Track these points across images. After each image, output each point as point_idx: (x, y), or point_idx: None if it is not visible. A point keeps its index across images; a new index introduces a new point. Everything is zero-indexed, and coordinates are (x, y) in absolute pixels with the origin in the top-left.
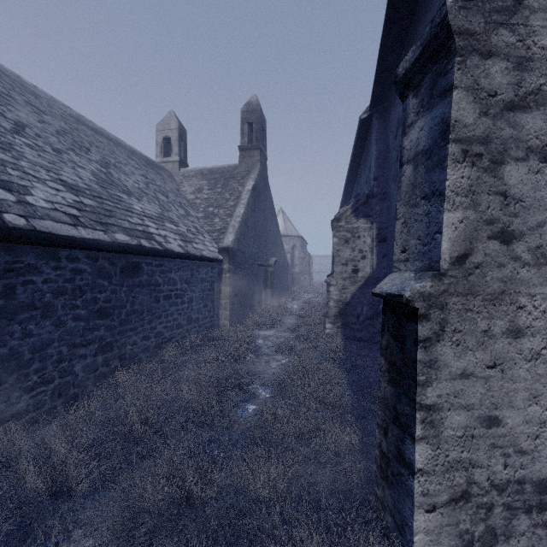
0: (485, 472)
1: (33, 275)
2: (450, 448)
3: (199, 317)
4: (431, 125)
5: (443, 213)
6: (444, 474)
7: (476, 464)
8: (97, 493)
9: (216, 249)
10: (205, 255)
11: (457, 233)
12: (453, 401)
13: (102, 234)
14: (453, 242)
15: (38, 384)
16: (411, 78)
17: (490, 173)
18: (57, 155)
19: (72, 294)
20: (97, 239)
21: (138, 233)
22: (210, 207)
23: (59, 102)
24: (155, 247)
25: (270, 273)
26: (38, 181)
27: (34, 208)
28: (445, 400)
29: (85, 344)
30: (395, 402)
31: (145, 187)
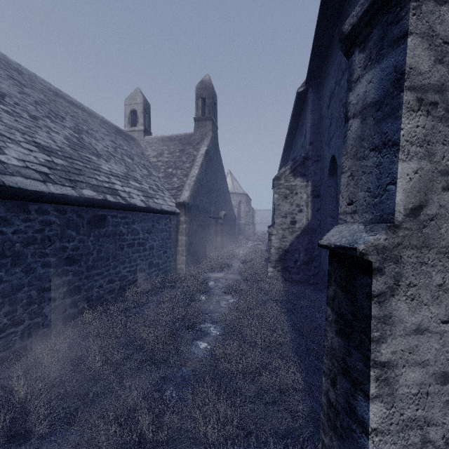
0: (440, 430)
1: (3, 226)
2: (405, 406)
3: (159, 262)
4: (381, 76)
5: (397, 163)
6: (398, 433)
7: (431, 422)
8: (54, 435)
9: (174, 204)
10: (164, 209)
11: (412, 184)
12: (408, 357)
13: (70, 190)
14: (407, 193)
15: (8, 325)
16: (358, 33)
17: (445, 123)
18: (33, 121)
19: (41, 243)
20: (65, 194)
21: (104, 189)
22: (170, 168)
23: (40, 79)
24: (120, 201)
25: (220, 224)
26: (12, 142)
27: (5, 165)
28: (400, 356)
29: (54, 288)
30: (344, 354)
31: (113, 151)
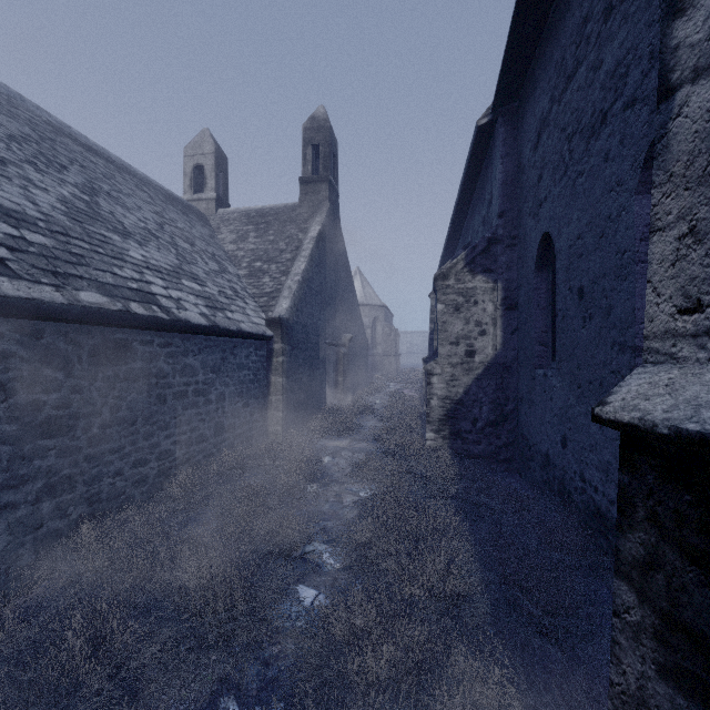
0: None
1: None
2: None
3: (235, 423)
4: None
5: None
6: None
7: None
8: None
9: (264, 321)
10: (244, 330)
11: None
12: None
13: (51, 291)
14: None
15: None
16: None
17: None
18: None
19: None
20: (36, 299)
21: (127, 293)
22: (258, 261)
23: (30, 103)
24: (157, 315)
25: (343, 356)
26: None
27: None
28: None
29: (13, 485)
30: None
31: (157, 228)
